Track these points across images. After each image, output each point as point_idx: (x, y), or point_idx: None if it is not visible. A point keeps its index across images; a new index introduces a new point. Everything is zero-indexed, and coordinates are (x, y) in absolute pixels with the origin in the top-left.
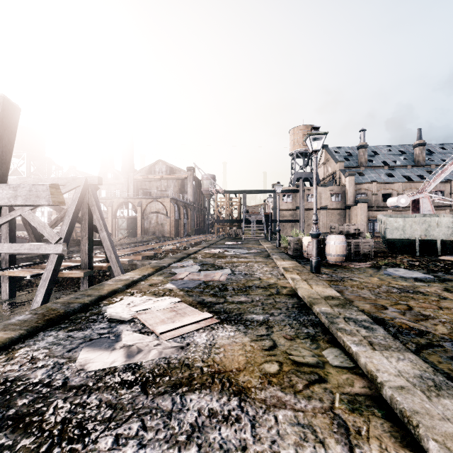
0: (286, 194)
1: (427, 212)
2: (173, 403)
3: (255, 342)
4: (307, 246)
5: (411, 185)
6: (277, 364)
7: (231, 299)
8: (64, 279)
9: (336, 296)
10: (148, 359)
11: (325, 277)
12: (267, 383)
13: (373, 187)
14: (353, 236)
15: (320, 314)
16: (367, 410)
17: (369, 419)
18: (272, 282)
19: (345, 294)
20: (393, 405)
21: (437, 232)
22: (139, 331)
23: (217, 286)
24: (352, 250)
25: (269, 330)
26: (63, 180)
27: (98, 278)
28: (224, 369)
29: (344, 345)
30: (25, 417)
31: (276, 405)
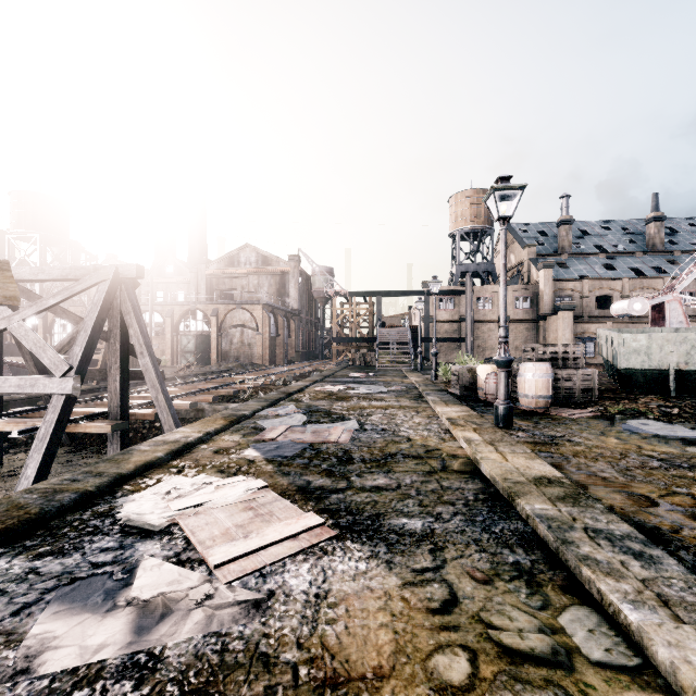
0: (444, 297)
1: (677, 325)
2: None
3: (412, 590)
4: (485, 381)
5: (643, 283)
6: (466, 657)
7: (360, 481)
8: (86, 434)
9: (555, 477)
10: (181, 638)
11: (523, 435)
12: None
13: (582, 285)
14: (563, 365)
15: (535, 520)
16: None
17: None
18: (431, 446)
19: (568, 472)
20: None
21: None
22: (176, 558)
23: (335, 453)
24: (561, 388)
25: (437, 557)
26: (79, 271)
27: (141, 432)
28: (347, 670)
29: (601, 599)
30: None
31: None
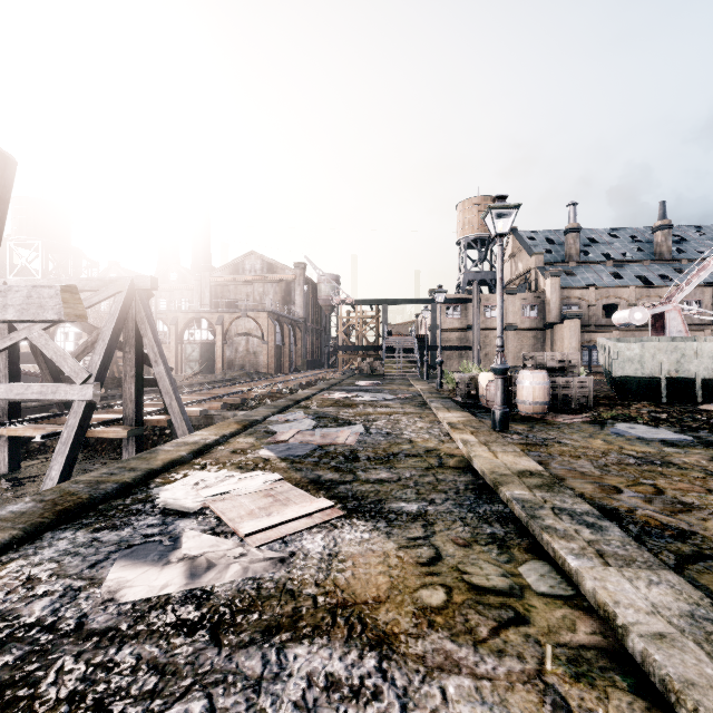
0: (451, 305)
1: (676, 334)
2: (263, 664)
3: (406, 551)
4: (486, 388)
5: (650, 292)
6: (443, 591)
7: (365, 475)
8: (97, 441)
9: (537, 470)
10: (225, 580)
11: (517, 438)
12: (426, 626)
13: (589, 294)
14: (560, 372)
15: (513, 502)
16: (603, 678)
17: (608, 694)
18: (430, 447)
19: (551, 468)
20: (647, 667)
21: (695, 366)
22: (212, 531)
23: (342, 453)
24: (558, 395)
25: (428, 530)
26: (95, 283)
27: (151, 439)
28: (353, 599)
29: (555, 555)
30: (5, 691)
31: (443, 666)
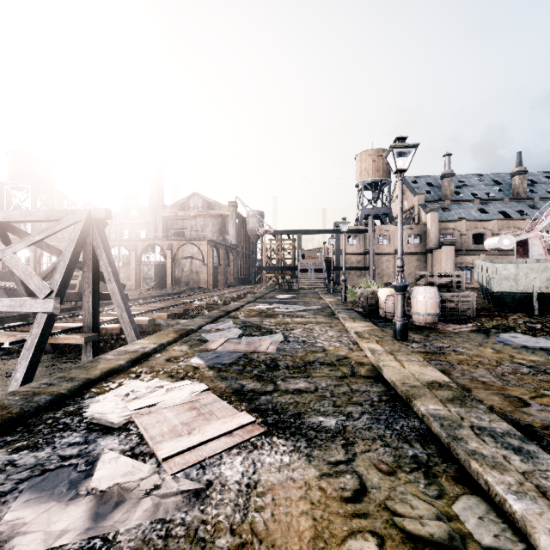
0: (351, 234)
1: (538, 257)
2: None
3: (328, 481)
4: (385, 302)
5: (509, 223)
6: (375, 542)
7: (284, 384)
8: (66, 344)
9: (444, 381)
10: (131, 524)
11: (417, 346)
12: None
13: (461, 225)
14: (447, 289)
15: (430, 418)
16: None
17: None
18: (342, 355)
19: (454, 377)
20: None
21: None
22: (131, 452)
23: (264, 361)
24: (446, 308)
25: (348, 451)
26: (59, 214)
27: (110, 342)
28: None
29: (488, 489)
30: None
31: None
